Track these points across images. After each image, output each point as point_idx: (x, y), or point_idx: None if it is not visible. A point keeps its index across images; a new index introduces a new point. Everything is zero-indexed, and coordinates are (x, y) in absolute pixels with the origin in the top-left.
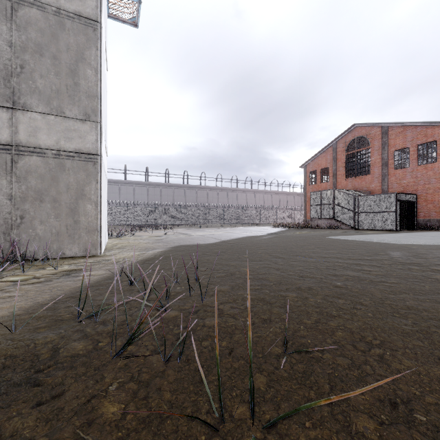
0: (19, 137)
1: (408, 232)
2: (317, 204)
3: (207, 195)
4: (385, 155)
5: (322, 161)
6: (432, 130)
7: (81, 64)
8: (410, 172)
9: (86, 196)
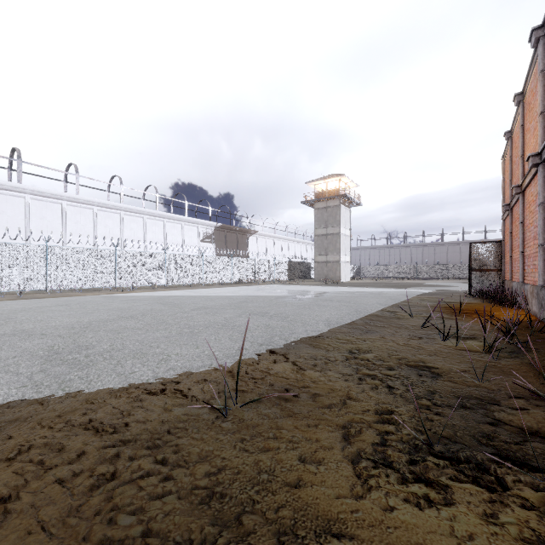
0: (327, 260)
1: None
2: None
3: None
4: None
5: None
6: None
7: (336, 243)
8: None
9: (337, 270)
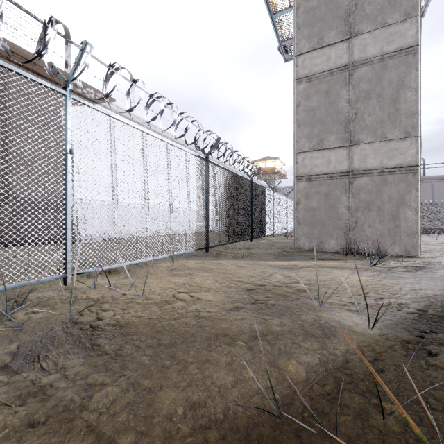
0: (353, 165)
1: None
2: None
3: None
4: None
5: None
6: None
7: (401, 91)
8: None
9: (406, 203)
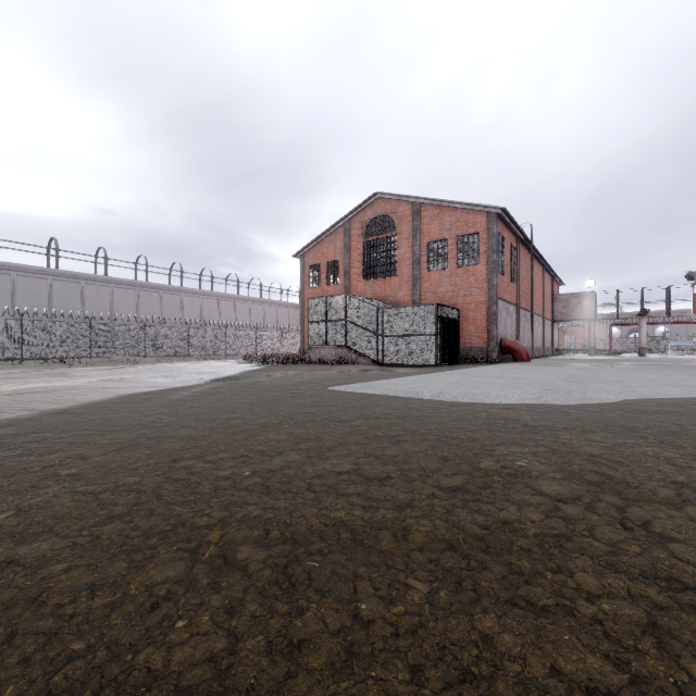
0: None
1: (453, 367)
2: (320, 320)
3: (112, 296)
4: (417, 248)
5: (329, 249)
6: (474, 217)
7: None
8: (448, 276)
9: None
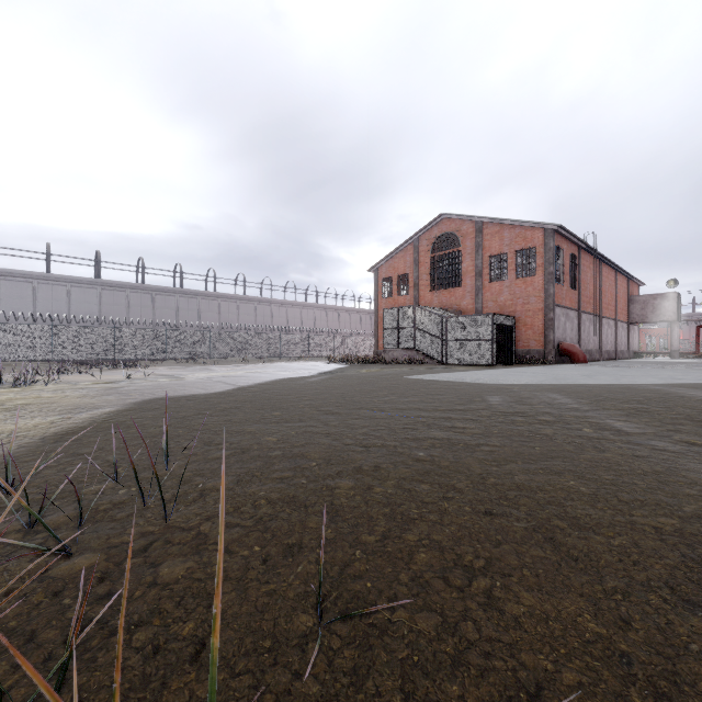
0: None
1: (506, 367)
2: (393, 327)
3: (220, 309)
4: (479, 262)
5: (400, 263)
6: (532, 233)
7: None
8: (508, 286)
9: None
